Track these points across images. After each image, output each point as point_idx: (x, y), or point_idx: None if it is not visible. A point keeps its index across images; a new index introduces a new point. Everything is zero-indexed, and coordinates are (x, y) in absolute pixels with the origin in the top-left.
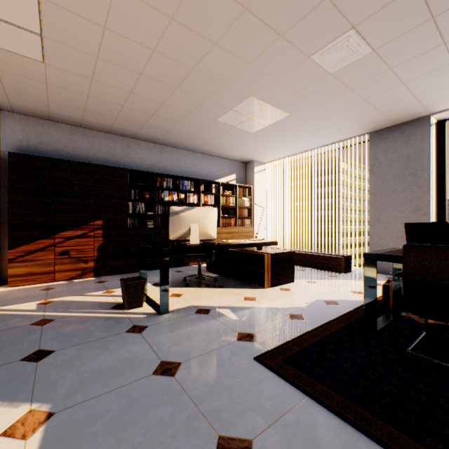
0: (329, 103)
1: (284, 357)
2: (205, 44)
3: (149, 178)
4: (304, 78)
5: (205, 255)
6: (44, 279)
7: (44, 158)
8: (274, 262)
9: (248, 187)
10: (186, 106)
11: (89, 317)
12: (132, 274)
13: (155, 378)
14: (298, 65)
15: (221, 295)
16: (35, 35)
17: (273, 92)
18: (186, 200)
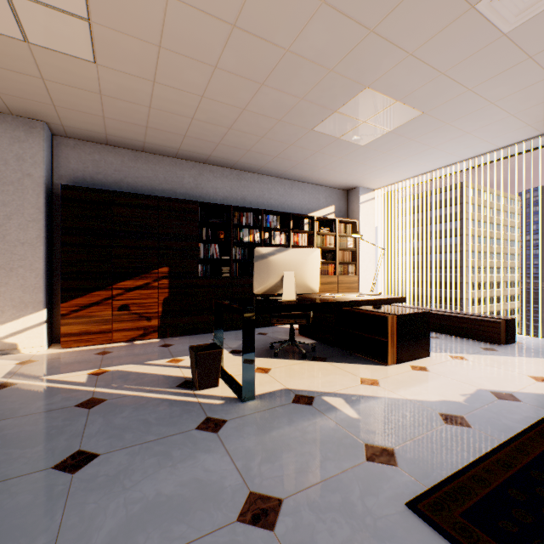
0: (489, 88)
1: (463, 509)
2: (309, 4)
3: (225, 213)
4: (456, 47)
5: (300, 314)
6: (101, 340)
7: (101, 190)
8: (401, 328)
9: (351, 223)
10: (275, 111)
11: (148, 399)
12: (203, 336)
13: (242, 530)
14: (451, 24)
15: (325, 372)
16: (81, 21)
17: (402, 78)
18: (271, 241)
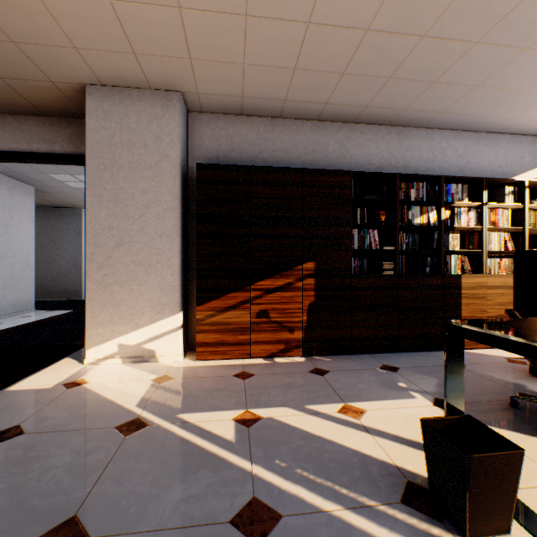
0: None
1: None
2: None
3: (384, 186)
4: None
5: None
6: (236, 353)
7: (236, 167)
8: None
9: None
10: None
11: None
12: (362, 359)
13: None
14: None
15: None
16: None
17: None
18: (453, 223)
